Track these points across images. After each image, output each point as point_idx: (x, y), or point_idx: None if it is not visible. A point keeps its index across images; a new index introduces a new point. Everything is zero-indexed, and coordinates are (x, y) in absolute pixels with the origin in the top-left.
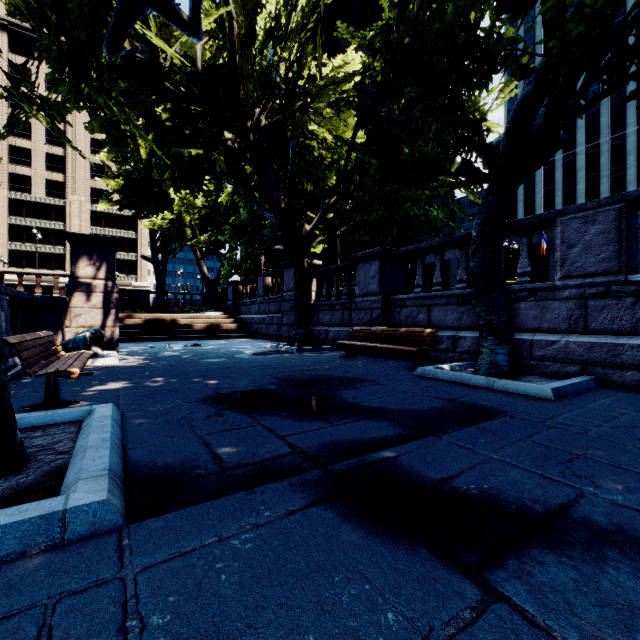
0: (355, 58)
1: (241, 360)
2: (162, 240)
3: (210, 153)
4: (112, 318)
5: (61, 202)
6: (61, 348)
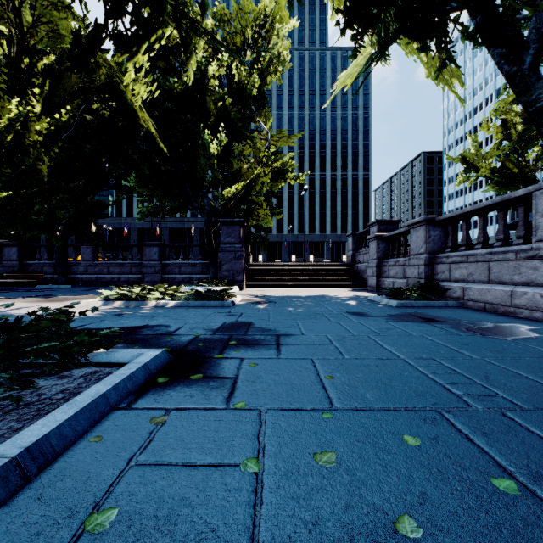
0: None
1: None
2: None
3: None
4: None
5: None
6: None
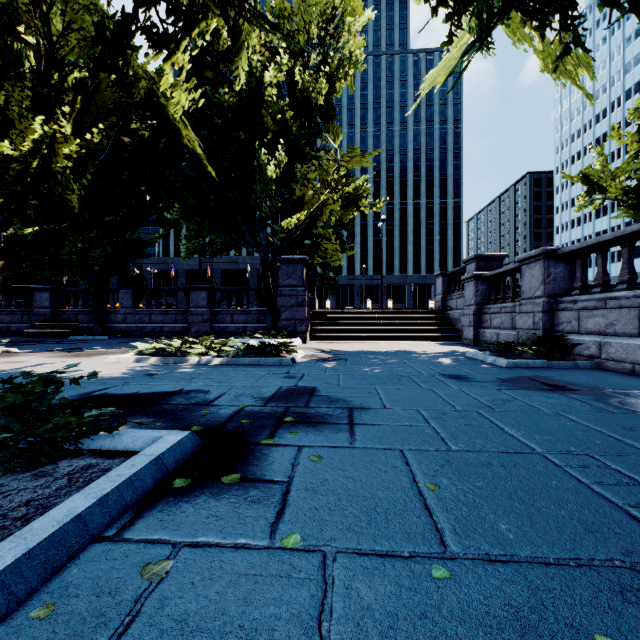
0: None
1: None
2: None
3: None
4: None
5: None
6: None
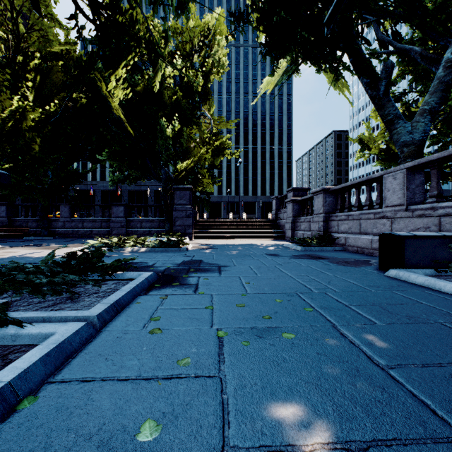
0: None
1: None
2: None
3: None
4: None
5: None
6: None
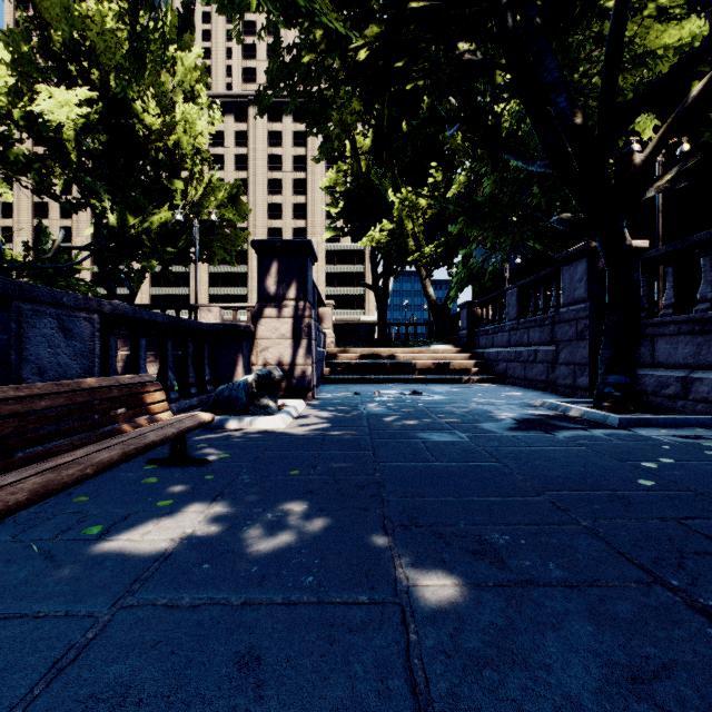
0: None
1: (499, 444)
2: (384, 264)
3: (437, 138)
4: (303, 353)
5: None
6: (163, 406)
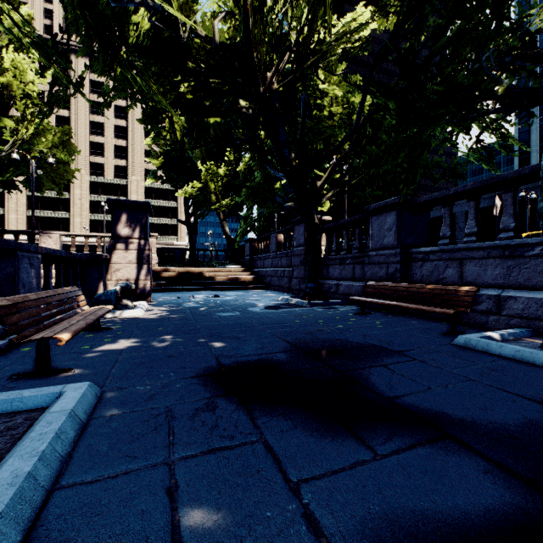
0: (365, 14)
1: (252, 315)
2: (194, 206)
3: (231, 129)
4: (144, 272)
5: (124, 182)
6: (85, 303)
